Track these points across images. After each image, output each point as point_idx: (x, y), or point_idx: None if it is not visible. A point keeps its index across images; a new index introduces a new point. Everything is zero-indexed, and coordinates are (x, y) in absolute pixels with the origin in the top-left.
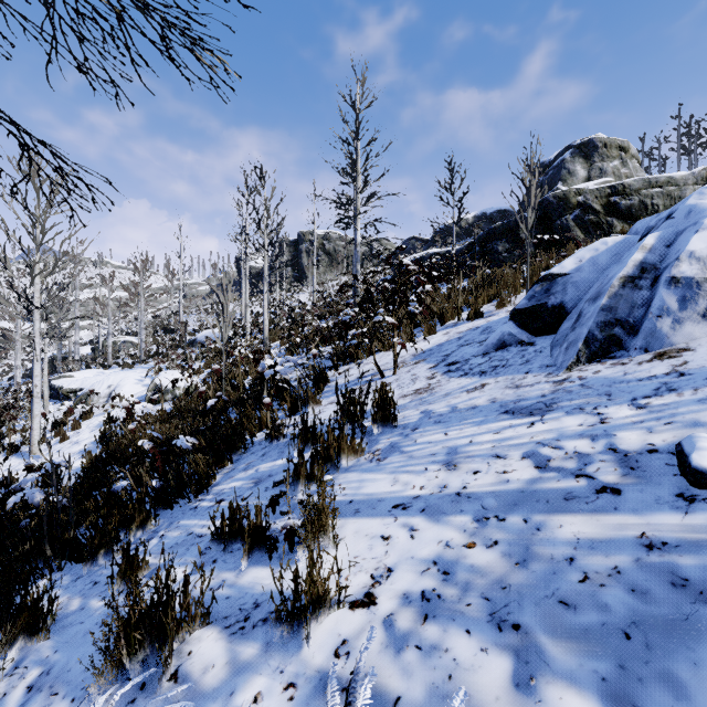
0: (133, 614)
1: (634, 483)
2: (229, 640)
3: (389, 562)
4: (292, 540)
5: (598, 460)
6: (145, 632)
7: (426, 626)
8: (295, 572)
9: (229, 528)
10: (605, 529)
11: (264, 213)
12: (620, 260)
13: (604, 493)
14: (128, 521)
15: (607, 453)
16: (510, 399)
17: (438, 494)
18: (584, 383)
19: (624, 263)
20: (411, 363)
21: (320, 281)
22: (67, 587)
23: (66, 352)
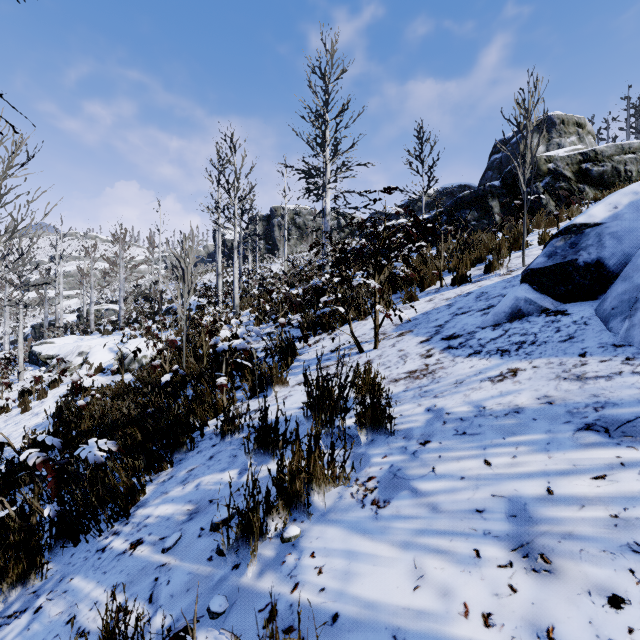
0: None
1: None
2: None
3: None
4: None
5: None
6: None
7: None
8: None
9: None
10: None
11: (234, 182)
12: None
13: None
14: (0, 575)
15: None
16: (581, 400)
17: None
18: None
19: None
20: (394, 335)
21: (291, 252)
22: None
23: (54, 319)
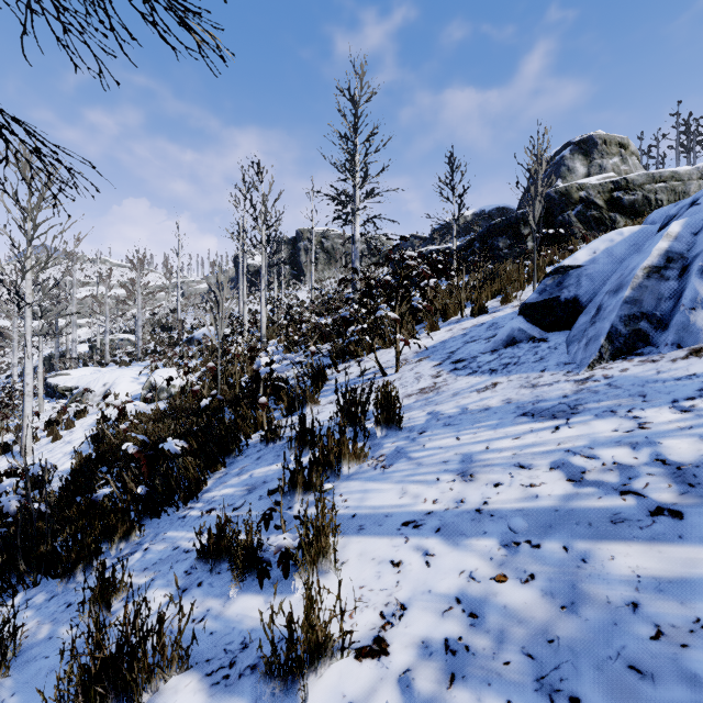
0: (93, 663)
1: (698, 504)
2: (210, 692)
3: (401, 597)
4: (286, 565)
5: (644, 473)
6: (108, 684)
7: (454, 692)
8: (289, 616)
9: (216, 546)
10: (673, 565)
11: (262, 209)
12: (641, 249)
13: (661, 515)
14: (110, 532)
15: (654, 465)
16: (527, 399)
17: (454, 510)
18: (612, 383)
19: (647, 252)
20: (414, 361)
21: (319, 278)
22: (40, 607)
23: (64, 350)
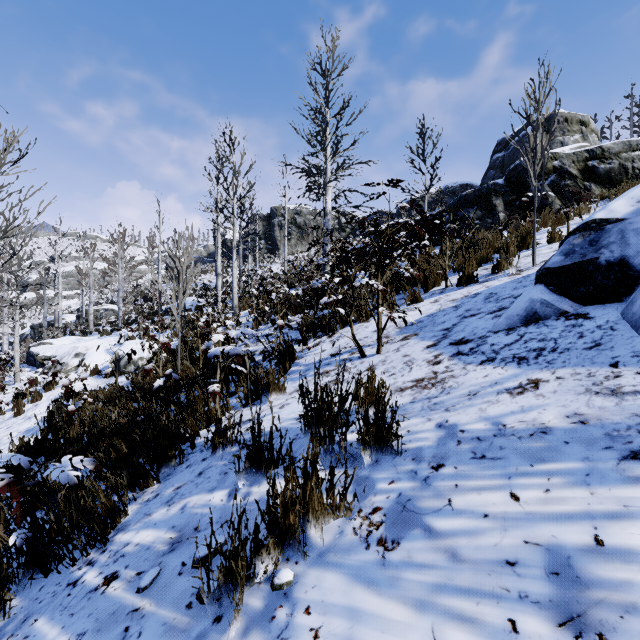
0: None
1: None
2: None
3: None
4: None
5: None
6: None
7: None
8: None
9: None
10: None
11: (233, 180)
12: None
13: None
14: None
15: None
16: (621, 421)
17: None
18: None
19: None
20: (398, 339)
21: (292, 252)
22: None
23: (53, 320)
